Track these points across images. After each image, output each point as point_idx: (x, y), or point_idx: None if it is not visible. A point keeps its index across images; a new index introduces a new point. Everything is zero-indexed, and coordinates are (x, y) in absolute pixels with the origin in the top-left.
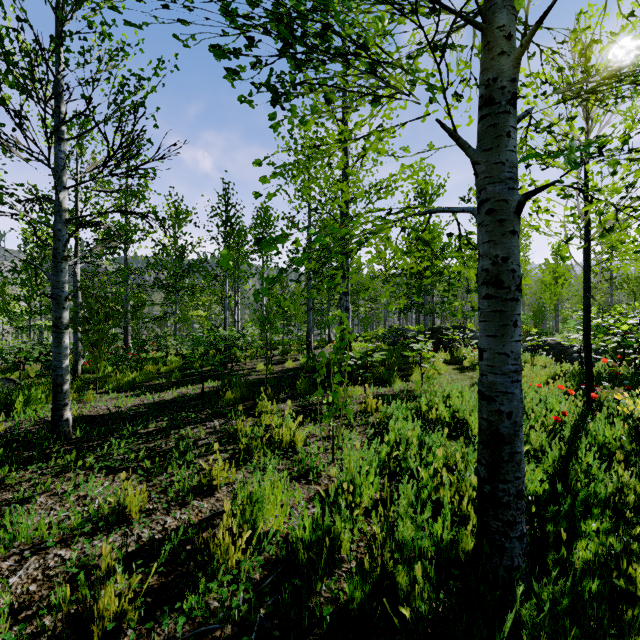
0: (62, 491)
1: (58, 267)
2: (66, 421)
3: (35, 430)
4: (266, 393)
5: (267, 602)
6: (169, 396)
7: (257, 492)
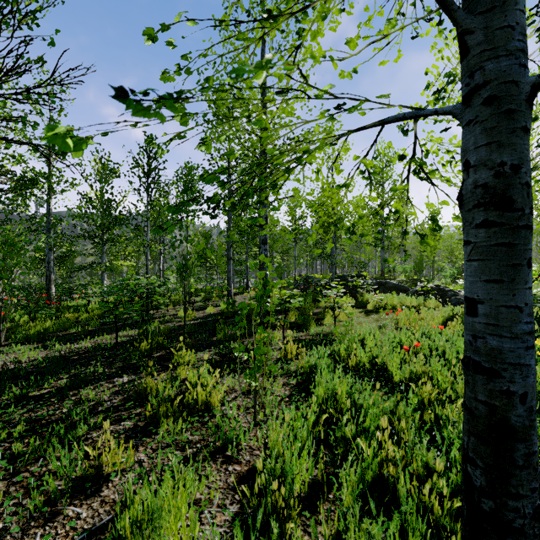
0: None
1: None
2: None
3: None
4: (184, 342)
5: None
6: (80, 347)
7: (150, 506)
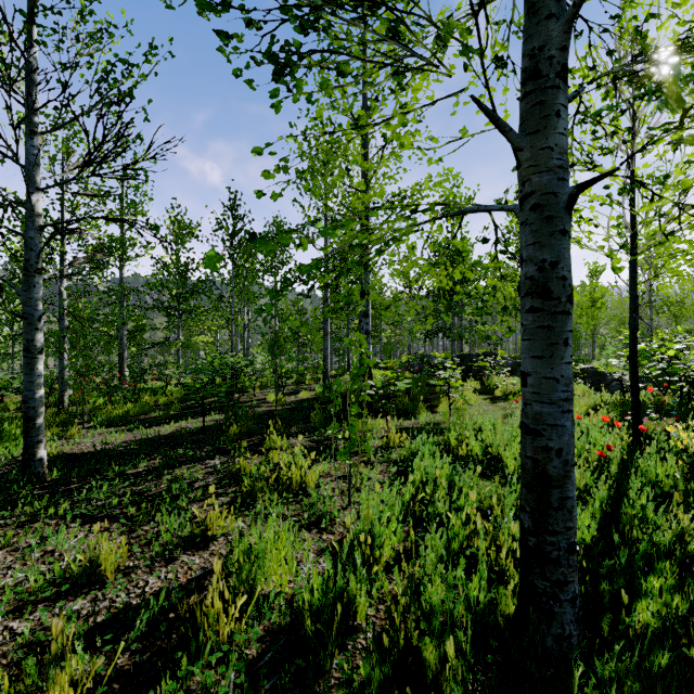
0: (26, 545)
1: (30, 281)
2: (40, 461)
3: (5, 471)
4: (275, 427)
5: (264, 686)
6: (166, 431)
7: (257, 546)
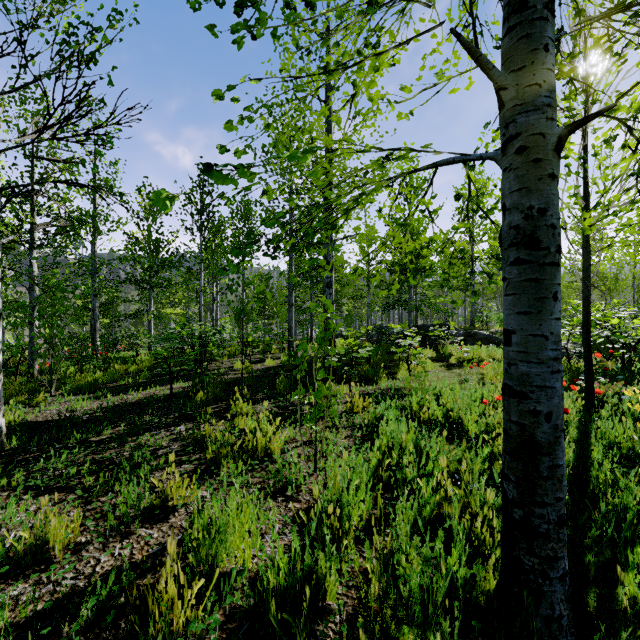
0: None
1: None
2: None
3: None
4: (242, 393)
5: None
6: (133, 398)
7: (218, 520)
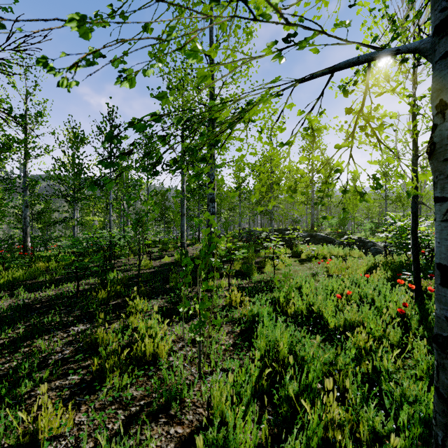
0: None
1: None
2: None
3: None
4: (138, 291)
5: None
6: (44, 295)
7: None
